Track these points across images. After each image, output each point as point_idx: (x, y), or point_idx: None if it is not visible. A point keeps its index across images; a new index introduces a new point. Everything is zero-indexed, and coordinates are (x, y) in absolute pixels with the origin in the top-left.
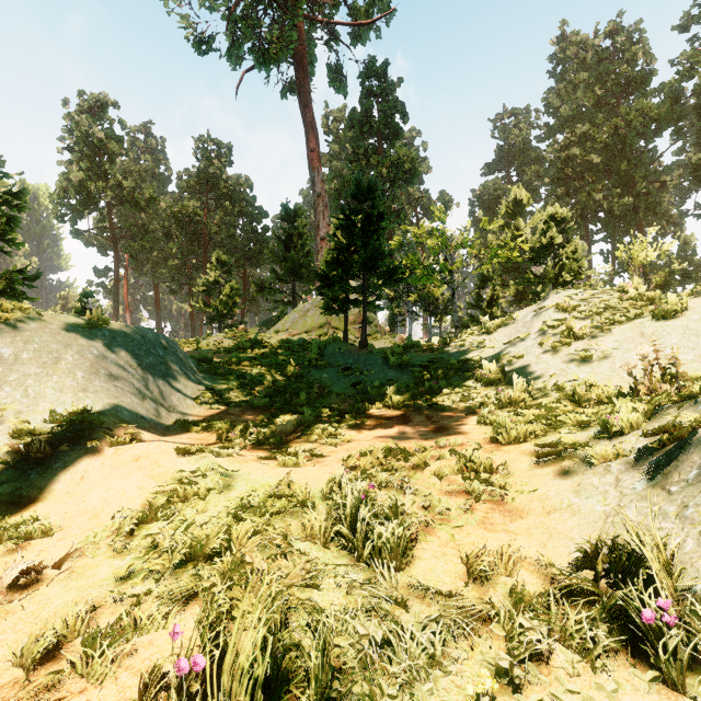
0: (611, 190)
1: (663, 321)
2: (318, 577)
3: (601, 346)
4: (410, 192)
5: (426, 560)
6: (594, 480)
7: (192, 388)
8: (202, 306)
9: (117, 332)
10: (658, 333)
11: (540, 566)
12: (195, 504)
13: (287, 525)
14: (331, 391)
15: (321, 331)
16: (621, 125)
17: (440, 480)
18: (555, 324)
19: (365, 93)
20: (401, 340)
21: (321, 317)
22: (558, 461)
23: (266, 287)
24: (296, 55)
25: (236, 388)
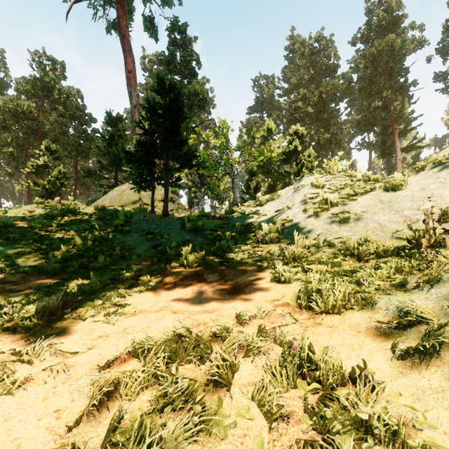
0: (319, 129)
1: (392, 192)
2: None
3: (353, 211)
4: (202, 118)
5: None
6: None
7: None
8: (31, 184)
9: None
10: (394, 200)
11: None
12: None
13: None
14: (133, 253)
15: (134, 206)
16: (324, 92)
17: (266, 419)
18: (314, 196)
19: (171, 42)
20: (196, 214)
21: (135, 195)
22: (433, 353)
23: (93, 173)
24: None
25: (27, 253)
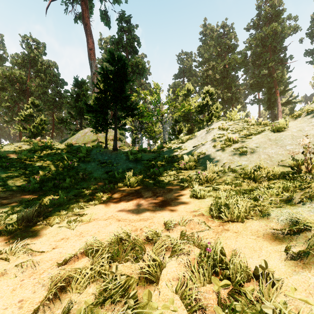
0: (223, 90)
1: (278, 133)
2: None
3: (249, 146)
4: (141, 82)
5: None
6: None
7: None
8: (21, 129)
9: None
10: (279, 138)
11: None
12: None
13: None
14: (91, 176)
15: (93, 143)
16: (227, 64)
17: (187, 311)
18: (221, 136)
19: (119, 29)
20: (137, 149)
21: (94, 136)
22: None
23: (64, 121)
24: None
25: (15, 176)
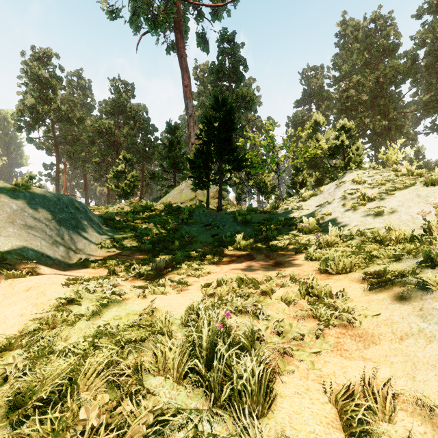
0: (374, 116)
1: (432, 186)
2: (166, 430)
3: (389, 205)
4: (249, 117)
5: (289, 398)
6: (436, 305)
7: (96, 237)
8: (113, 187)
9: (37, 194)
10: (431, 194)
11: (419, 406)
12: (62, 331)
13: (141, 356)
14: (197, 240)
15: (191, 202)
16: (380, 76)
17: (288, 305)
18: (353, 192)
19: (220, 52)
20: (244, 209)
21: (191, 193)
22: (389, 287)
23: (156, 176)
24: (175, 24)
25: (129, 237)
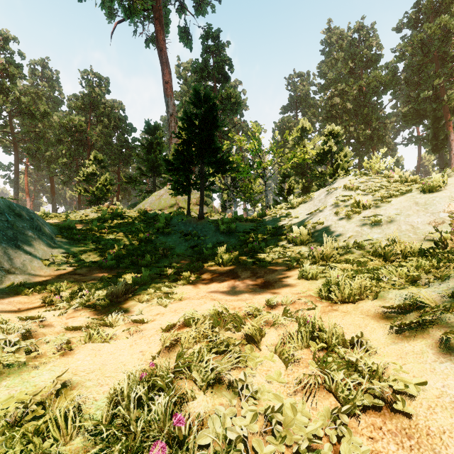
0: (358, 125)
1: (430, 193)
2: None
3: (386, 213)
4: (235, 121)
5: None
6: None
7: (43, 251)
8: (82, 191)
9: None
10: (430, 202)
11: None
12: None
13: None
14: (173, 252)
15: (171, 209)
16: (364, 85)
17: (284, 363)
18: (346, 198)
19: (204, 49)
20: (229, 216)
21: (172, 199)
22: (423, 330)
23: (133, 179)
24: (154, 13)
25: (89, 251)
